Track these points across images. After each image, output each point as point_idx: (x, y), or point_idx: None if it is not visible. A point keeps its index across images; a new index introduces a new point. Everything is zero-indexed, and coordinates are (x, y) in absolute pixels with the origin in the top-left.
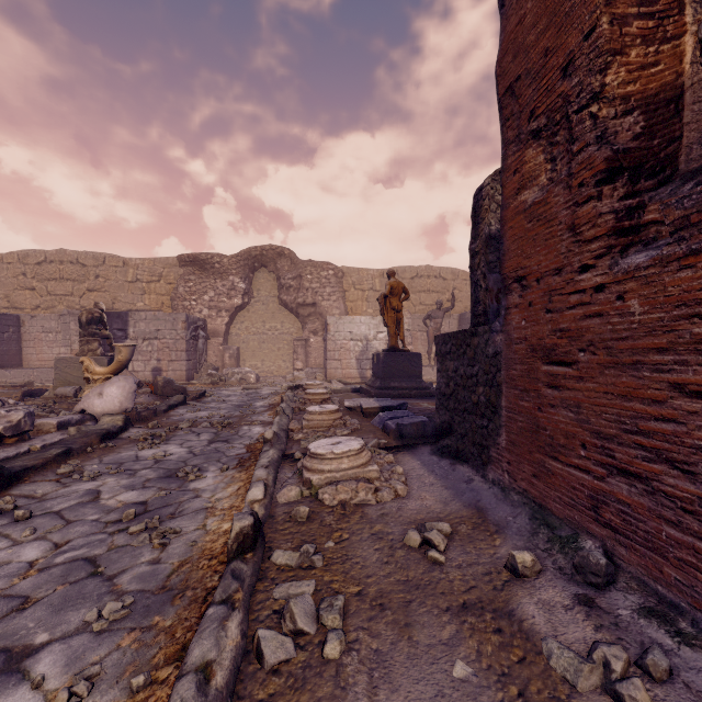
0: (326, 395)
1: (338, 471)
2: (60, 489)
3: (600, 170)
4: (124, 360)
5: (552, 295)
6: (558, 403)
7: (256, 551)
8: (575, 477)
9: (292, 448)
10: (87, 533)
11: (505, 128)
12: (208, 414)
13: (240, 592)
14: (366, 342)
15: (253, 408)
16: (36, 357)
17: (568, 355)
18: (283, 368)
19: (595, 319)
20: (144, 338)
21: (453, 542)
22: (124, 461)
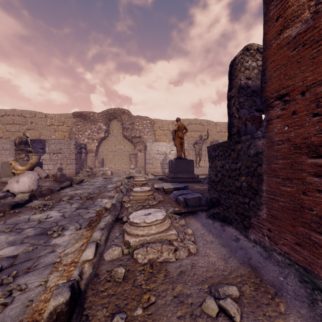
0: (144, 181)
1: (148, 235)
2: None
3: None
4: (34, 162)
5: (320, 101)
6: None
7: None
8: None
9: (123, 212)
10: None
11: None
12: (81, 191)
13: None
14: (165, 155)
15: (106, 188)
16: None
17: None
18: (125, 168)
19: None
20: (53, 153)
21: (243, 307)
22: (19, 222)
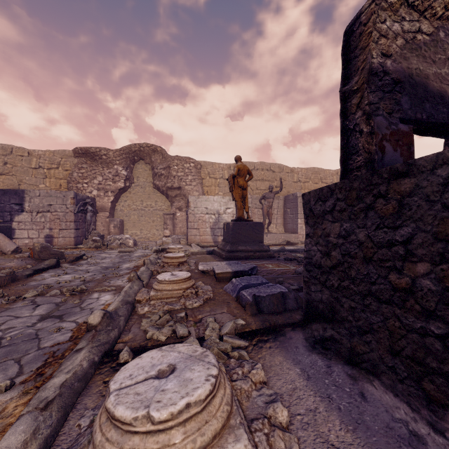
0: (183, 258)
1: None
2: None
3: None
4: None
5: None
6: None
7: None
8: None
9: (130, 329)
10: None
11: None
12: (71, 277)
13: None
14: (218, 215)
15: (118, 270)
16: None
17: None
18: (156, 235)
19: None
20: (38, 211)
21: None
22: None
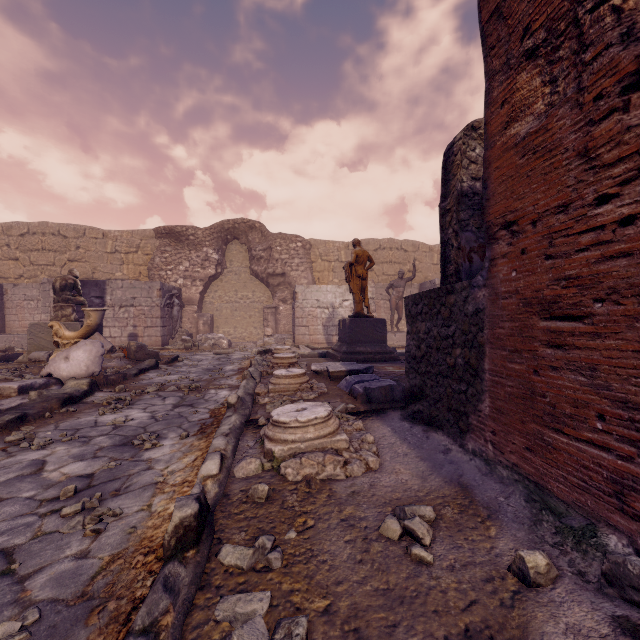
0: (293, 359)
1: (303, 441)
2: (4, 459)
3: (628, 73)
4: (93, 324)
5: (554, 238)
6: (563, 364)
7: (200, 546)
8: (587, 454)
9: (257, 412)
10: (15, 515)
11: (489, 59)
12: (178, 377)
13: (170, 614)
14: (333, 310)
15: (223, 372)
16: (19, 323)
17: (578, 308)
18: (254, 334)
19: (619, 260)
20: (120, 305)
21: (439, 531)
22: (81, 427)
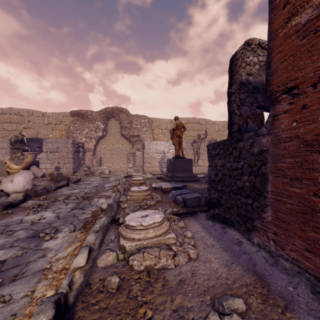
0: (142, 180)
1: (145, 239)
2: None
3: None
4: (29, 161)
5: None
6: None
7: None
8: None
9: (119, 213)
10: None
11: None
12: (78, 191)
13: None
14: (163, 154)
15: (104, 188)
16: None
17: None
18: (123, 167)
19: None
20: (50, 151)
21: None
22: (11, 223)
